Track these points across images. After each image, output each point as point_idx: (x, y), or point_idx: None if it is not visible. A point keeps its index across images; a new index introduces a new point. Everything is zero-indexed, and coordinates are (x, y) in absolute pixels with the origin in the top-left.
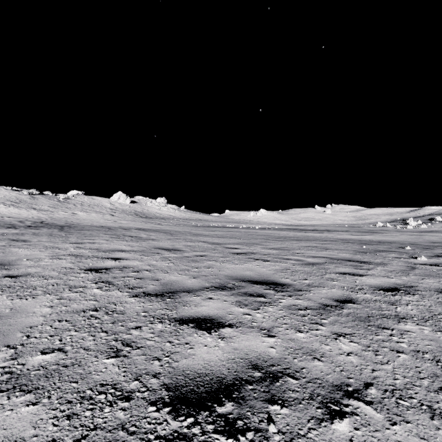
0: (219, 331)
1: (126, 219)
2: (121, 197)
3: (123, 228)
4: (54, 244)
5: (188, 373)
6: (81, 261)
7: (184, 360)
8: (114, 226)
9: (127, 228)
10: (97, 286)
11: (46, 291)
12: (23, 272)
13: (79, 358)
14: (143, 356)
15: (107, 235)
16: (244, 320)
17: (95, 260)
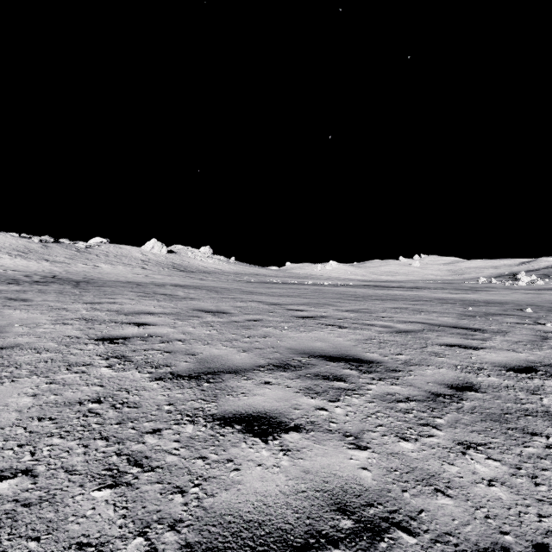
0: (281, 439)
1: (160, 274)
2: (155, 246)
3: (155, 285)
4: (62, 305)
5: (228, 520)
6: (92, 327)
7: (223, 494)
8: (144, 282)
9: (161, 284)
10: (107, 364)
11: (34, 371)
12: (9, 342)
13: (53, 489)
14: (159, 484)
15: (133, 293)
16: (317, 419)
17: (112, 326)
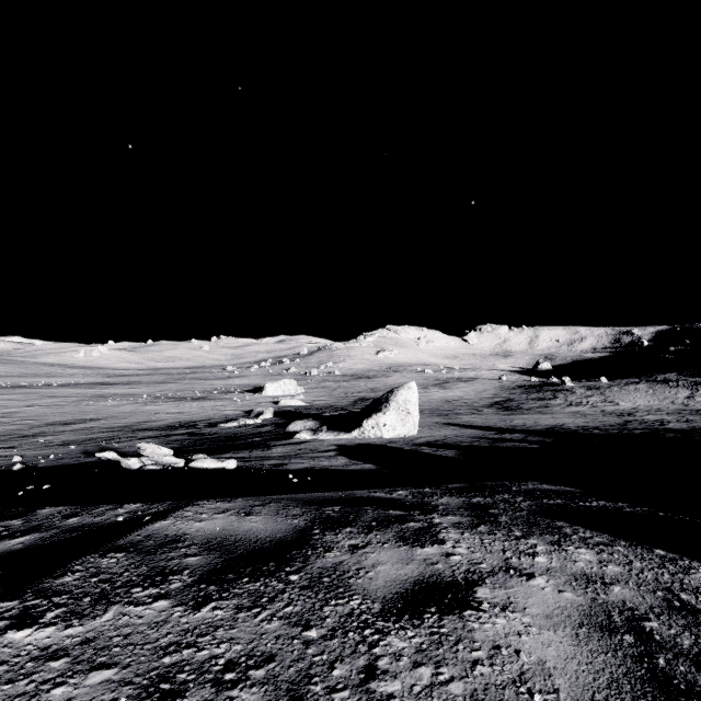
0: None
1: None
2: None
3: None
4: None
5: None
6: None
7: None
8: None
9: None
10: None
11: None
12: None
13: None
14: None
15: None
16: None
17: None
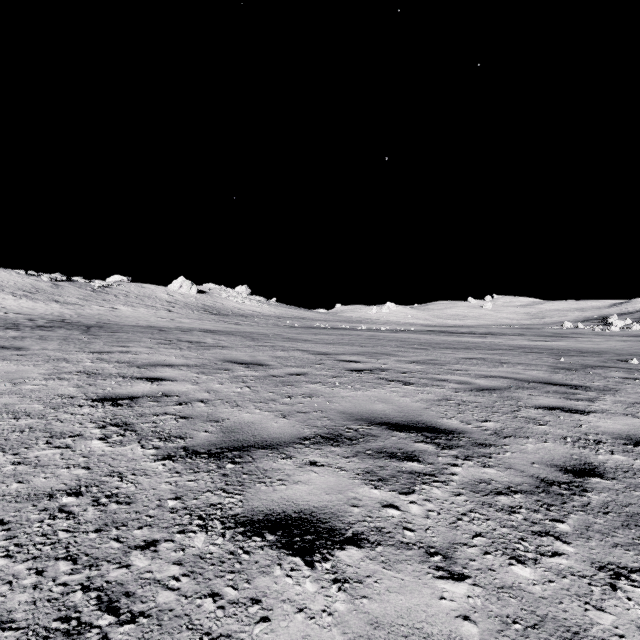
0: (333, 559)
1: (188, 317)
2: (183, 285)
3: (181, 330)
4: (62, 354)
5: None
6: (93, 383)
7: None
8: (168, 327)
9: (187, 329)
10: (102, 435)
11: (1, 445)
12: None
13: None
14: None
15: (152, 340)
16: (385, 524)
17: (118, 382)
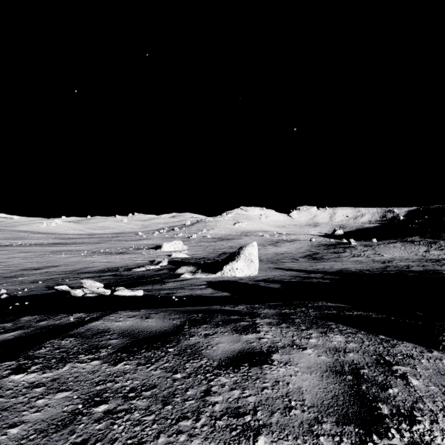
0: None
1: None
2: None
3: None
4: None
5: None
6: None
7: None
8: None
9: None
10: None
11: None
12: None
13: None
14: None
15: None
16: None
17: None
